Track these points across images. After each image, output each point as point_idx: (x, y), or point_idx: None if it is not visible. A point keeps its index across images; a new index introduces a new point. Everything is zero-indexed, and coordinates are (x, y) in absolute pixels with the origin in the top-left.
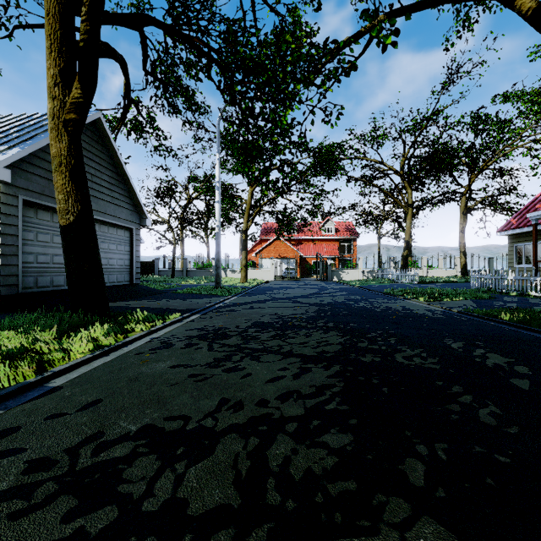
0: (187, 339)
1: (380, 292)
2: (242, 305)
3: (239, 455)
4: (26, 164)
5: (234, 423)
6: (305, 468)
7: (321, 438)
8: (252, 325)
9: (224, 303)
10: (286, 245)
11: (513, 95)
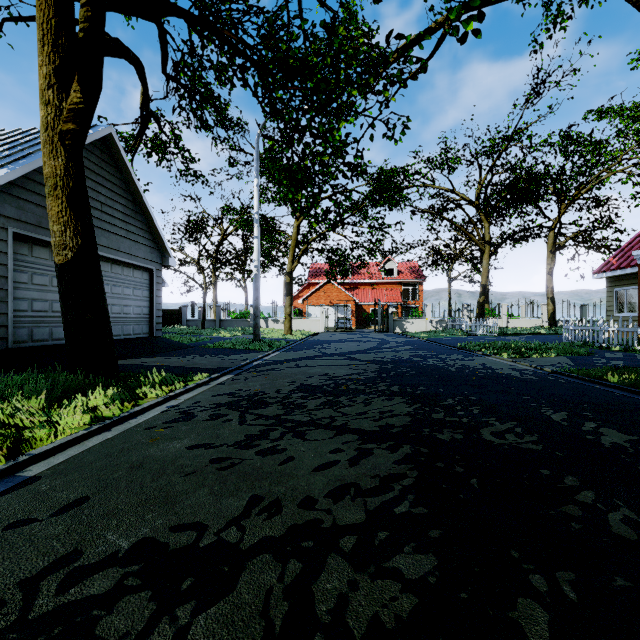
0: (213, 408)
1: (453, 346)
2: (285, 363)
3: (272, 591)
4: (18, 189)
5: (267, 537)
6: (369, 617)
7: (391, 561)
8: (296, 389)
9: (263, 360)
10: (339, 290)
11: (610, 110)
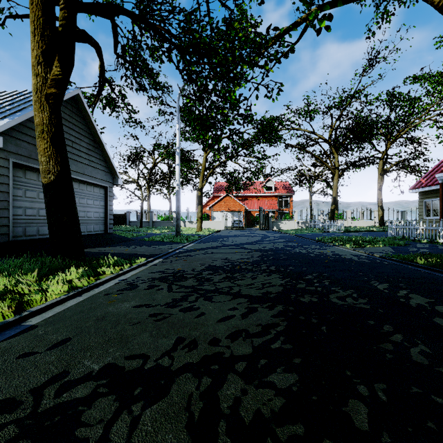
0: (150, 281)
1: (313, 239)
2: (197, 251)
3: (192, 395)
4: (16, 132)
5: (188, 362)
6: (254, 410)
7: (268, 378)
8: (206, 269)
9: (183, 249)
10: (235, 201)
11: (421, 77)
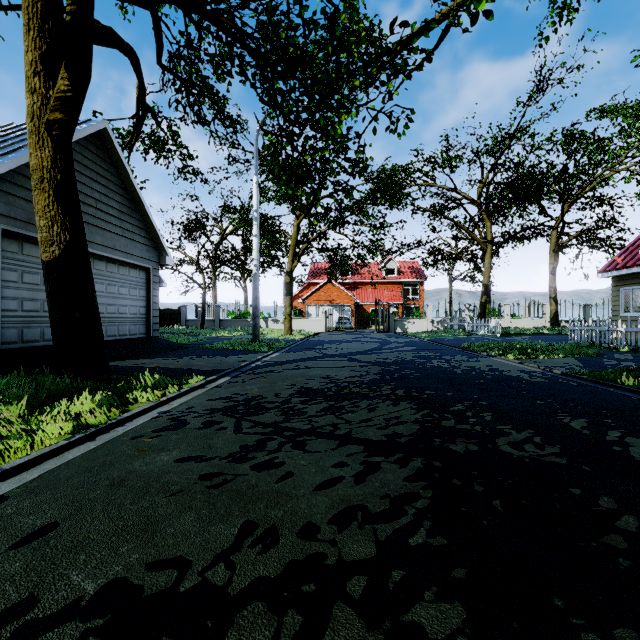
0: (207, 414)
1: (456, 346)
2: (284, 364)
3: None
4: (7, 184)
5: (261, 577)
6: None
7: (410, 613)
8: (296, 393)
9: (262, 361)
10: (340, 290)
11: (612, 109)
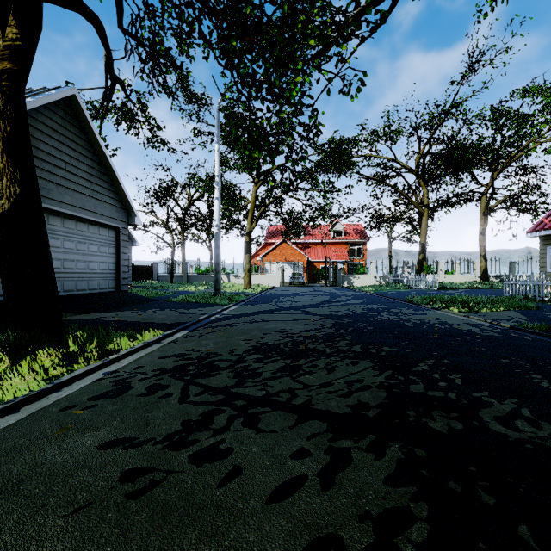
0: (155, 375)
1: (400, 299)
2: (242, 317)
3: None
4: None
5: None
6: None
7: None
8: (251, 350)
9: (221, 314)
10: (293, 249)
11: (533, 89)
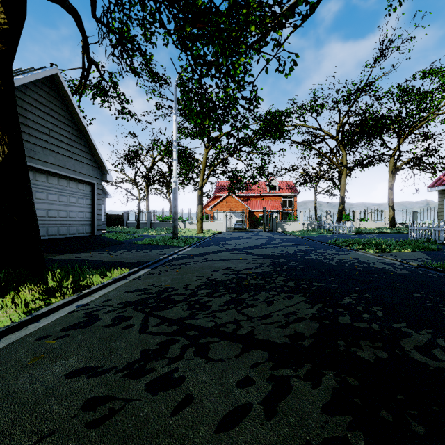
0: (120, 308)
1: (325, 242)
2: (195, 257)
3: None
4: None
5: None
6: None
7: None
8: (202, 285)
9: (178, 254)
10: (237, 201)
11: (431, 71)
